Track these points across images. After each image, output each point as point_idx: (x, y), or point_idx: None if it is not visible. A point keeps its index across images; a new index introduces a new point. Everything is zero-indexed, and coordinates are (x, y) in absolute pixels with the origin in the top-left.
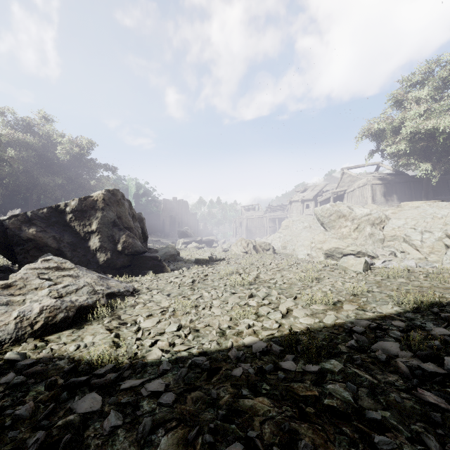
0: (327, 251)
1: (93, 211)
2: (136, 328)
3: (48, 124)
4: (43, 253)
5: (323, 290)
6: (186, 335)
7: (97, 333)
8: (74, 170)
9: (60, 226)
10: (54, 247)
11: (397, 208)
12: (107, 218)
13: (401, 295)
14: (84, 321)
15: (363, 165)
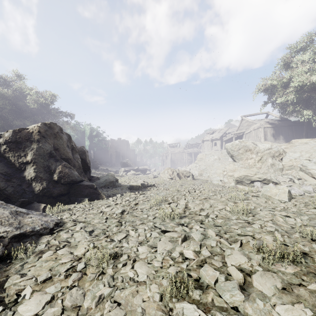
0: (237, 178)
1: (29, 143)
2: None
3: (21, 81)
4: None
5: (267, 230)
6: None
7: None
8: (41, 116)
9: None
10: None
11: (289, 144)
12: (43, 149)
13: None
14: None
15: (257, 114)
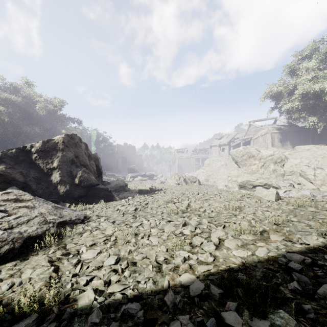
0: (240, 183)
1: (55, 152)
2: (76, 260)
3: (30, 88)
4: (12, 186)
5: (246, 219)
6: (123, 270)
7: (38, 266)
8: (50, 122)
9: (26, 164)
10: (21, 181)
11: (292, 150)
12: (67, 157)
13: (325, 227)
14: (31, 251)
15: (265, 119)
